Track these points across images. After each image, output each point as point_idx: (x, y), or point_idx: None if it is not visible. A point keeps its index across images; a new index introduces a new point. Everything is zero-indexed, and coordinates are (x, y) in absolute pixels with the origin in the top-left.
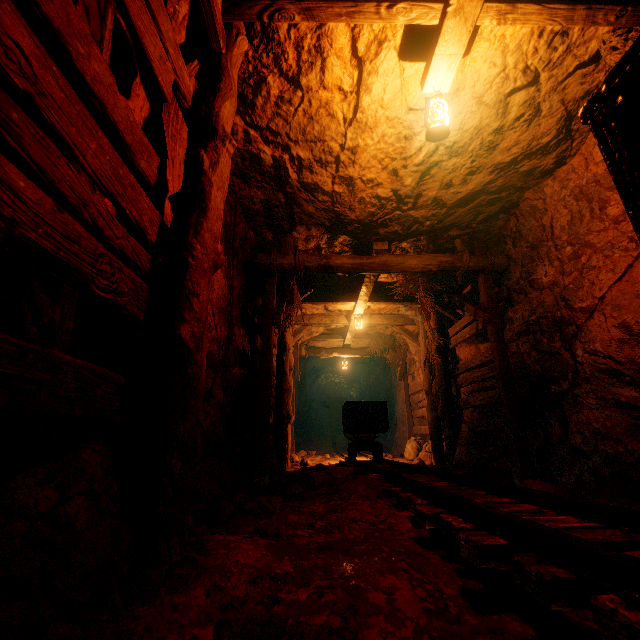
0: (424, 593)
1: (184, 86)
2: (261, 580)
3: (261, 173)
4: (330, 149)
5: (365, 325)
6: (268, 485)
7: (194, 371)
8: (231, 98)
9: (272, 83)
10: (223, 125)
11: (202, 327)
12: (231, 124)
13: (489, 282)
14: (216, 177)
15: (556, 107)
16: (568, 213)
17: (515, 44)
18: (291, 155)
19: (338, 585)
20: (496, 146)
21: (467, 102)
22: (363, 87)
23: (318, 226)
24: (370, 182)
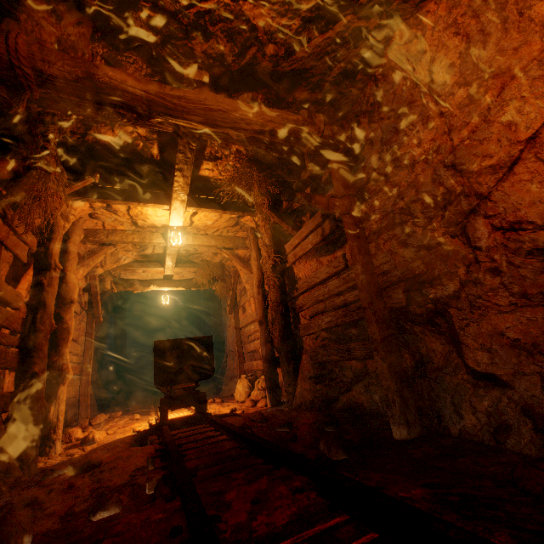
0: None
1: None
2: None
3: None
4: None
5: (190, 251)
6: None
7: None
8: None
9: None
10: None
11: None
12: None
13: (344, 165)
14: None
15: None
16: (462, 40)
17: None
18: None
19: None
20: None
21: None
22: None
23: (75, 11)
24: None
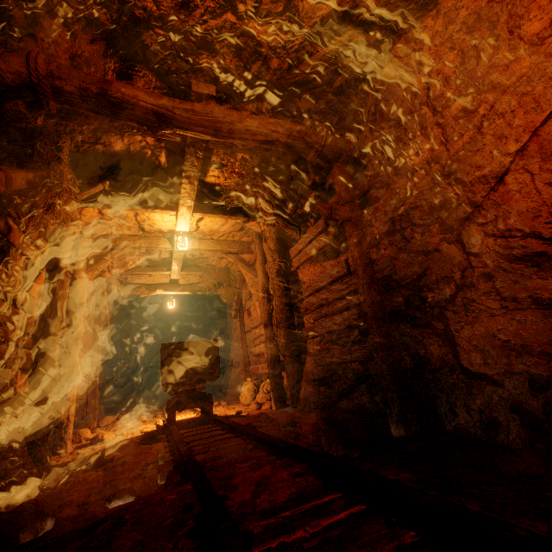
0: None
1: None
2: None
3: None
4: None
5: (196, 255)
6: None
7: None
8: None
9: None
10: None
11: None
12: None
13: (346, 172)
14: None
15: None
16: (457, 55)
17: None
18: None
19: None
20: None
21: None
22: None
23: (90, 30)
24: None
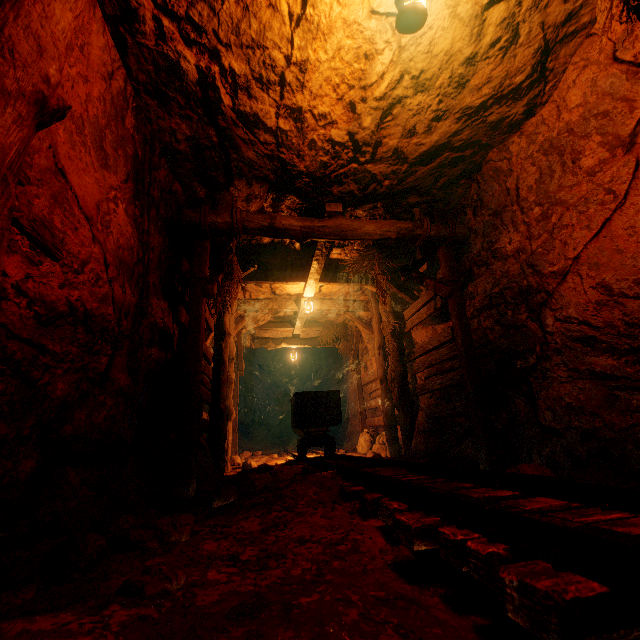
0: None
1: None
2: None
3: (184, 94)
4: (273, 62)
5: (316, 312)
6: (194, 495)
7: None
8: None
9: None
10: None
11: None
12: None
13: (450, 254)
14: None
15: (535, 33)
16: (536, 170)
17: None
18: (222, 67)
19: None
20: (466, 83)
21: (439, 12)
22: None
23: (261, 181)
24: (323, 118)
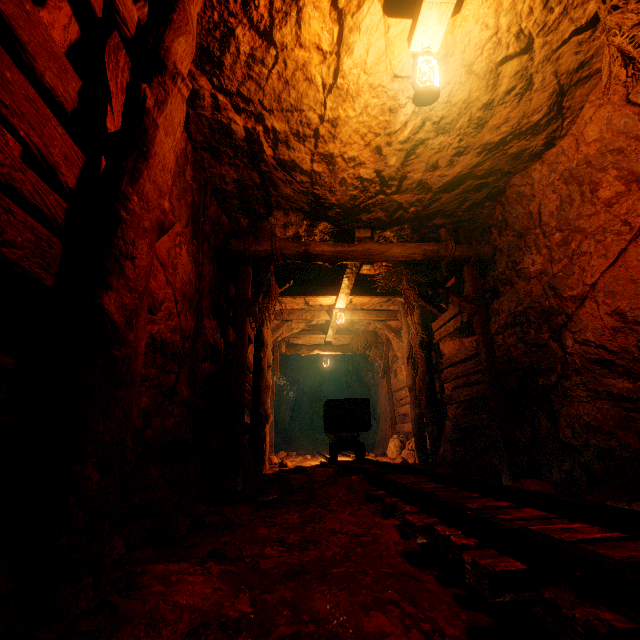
0: (421, 638)
1: (123, 6)
2: (205, 630)
3: (233, 148)
4: (308, 120)
5: (347, 321)
6: (241, 491)
7: (123, 354)
8: (187, 35)
9: (241, 37)
10: (175, 62)
11: (137, 298)
12: (187, 67)
13: (475, 273)
14: (163, 119)
15: (549, 80)
16: (557, 198)
17: (509, 2)
18: (265, 127)
19: (308, 634)
20: (485, 123)
21: (456, 71)
22: (344, 47)
23: (297, 211)
24: (352, 161)
